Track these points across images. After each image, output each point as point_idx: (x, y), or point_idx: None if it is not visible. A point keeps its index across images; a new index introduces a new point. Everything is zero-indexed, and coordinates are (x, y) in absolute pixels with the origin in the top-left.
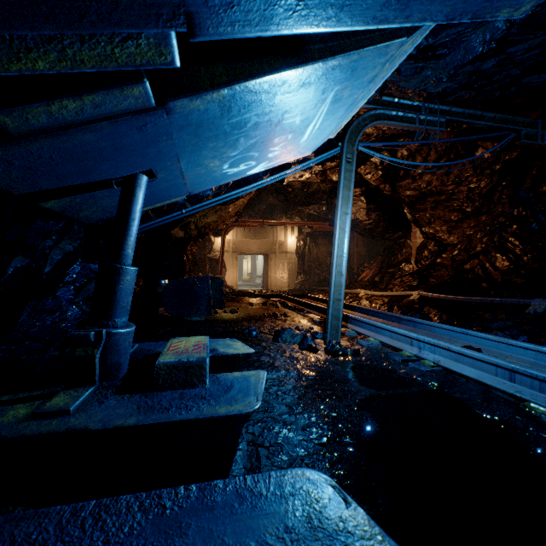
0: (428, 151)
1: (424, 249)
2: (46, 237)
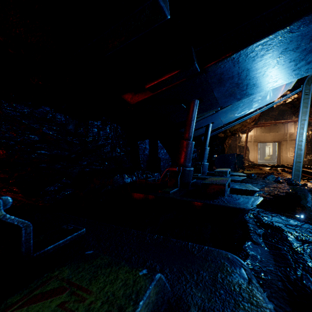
0: None
1: None
2: None
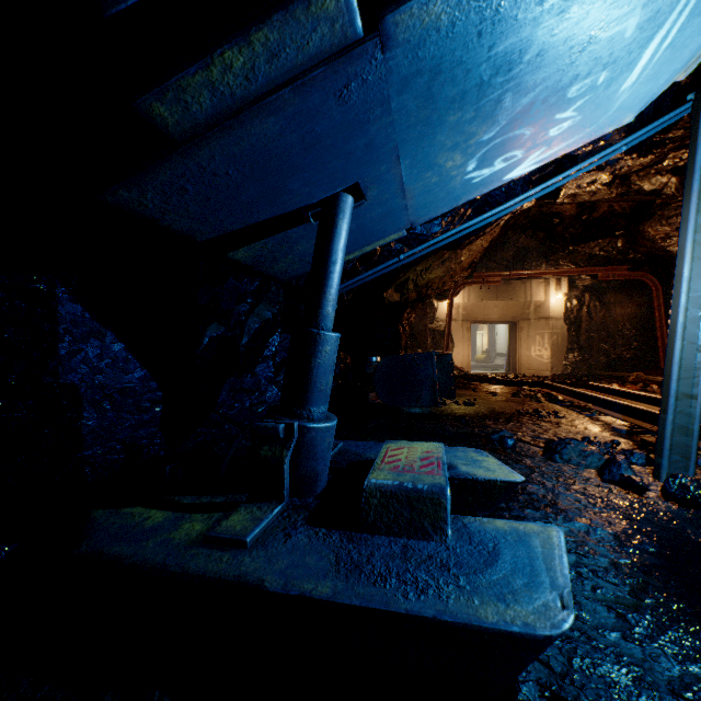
0: None
1: None
2: (240, 300)
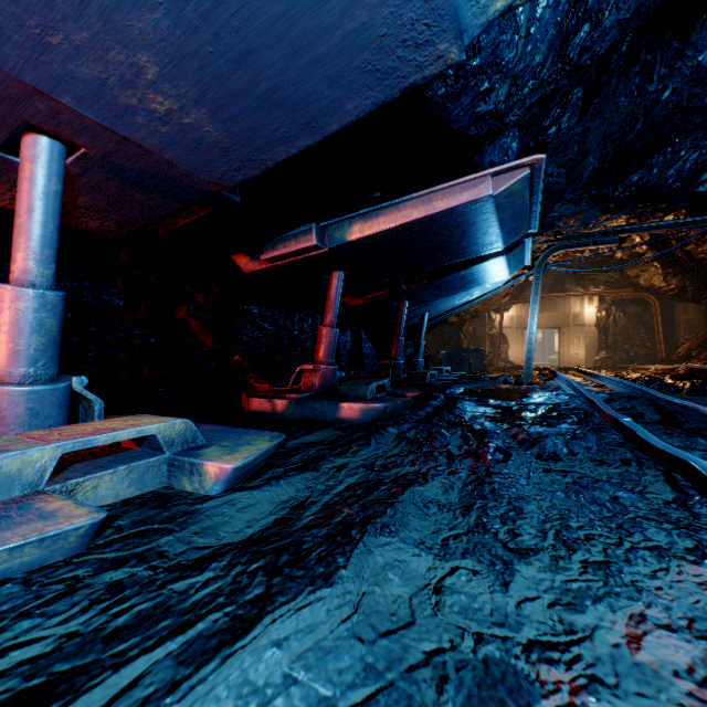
0: None
1: None
2: None
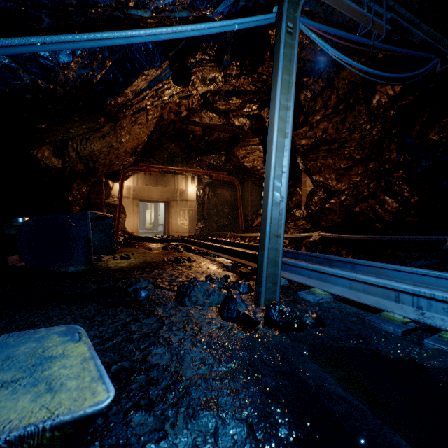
0: (330, 94)
1: (314, 195)
2: None
